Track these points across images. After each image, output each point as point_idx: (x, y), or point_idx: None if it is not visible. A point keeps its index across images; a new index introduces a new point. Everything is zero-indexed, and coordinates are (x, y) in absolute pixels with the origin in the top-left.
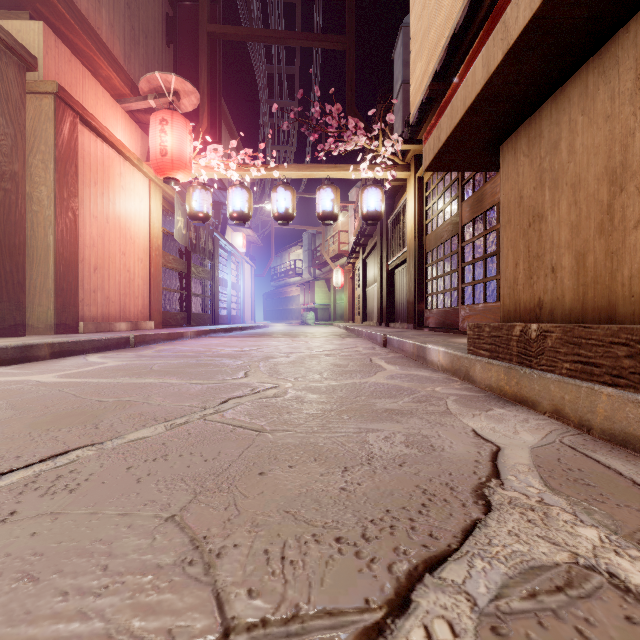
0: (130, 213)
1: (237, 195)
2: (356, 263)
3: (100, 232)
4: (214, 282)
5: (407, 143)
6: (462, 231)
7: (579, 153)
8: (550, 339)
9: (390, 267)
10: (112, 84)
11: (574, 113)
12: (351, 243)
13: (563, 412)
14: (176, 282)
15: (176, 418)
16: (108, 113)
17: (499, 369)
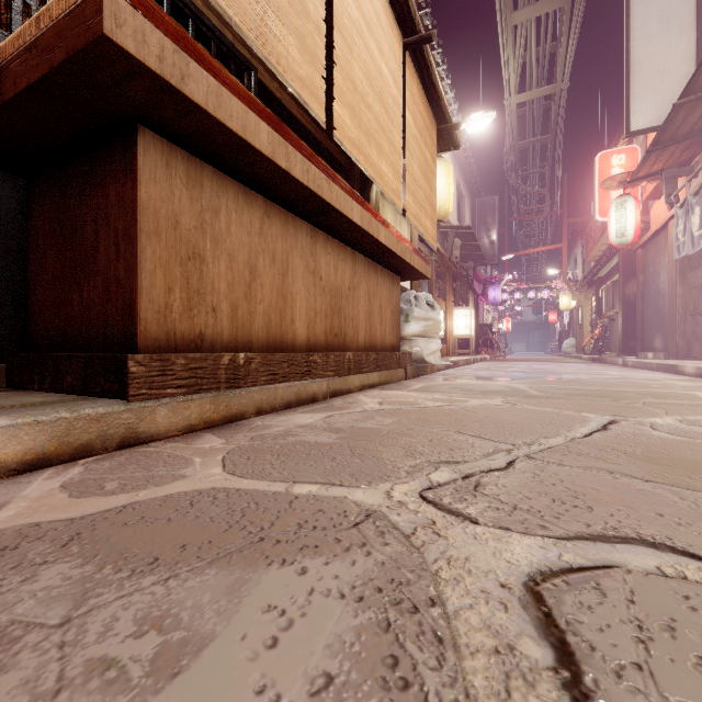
0: None
1: None
2: None
3: None
4: None
5: None
6: None
7: (234, 237)
8: (254, 364)
9: None
10: None
11: (231, 205)
12: None
13: (263, 408)
14: None
15: (546, 449)
16: None
17: (204, 401)
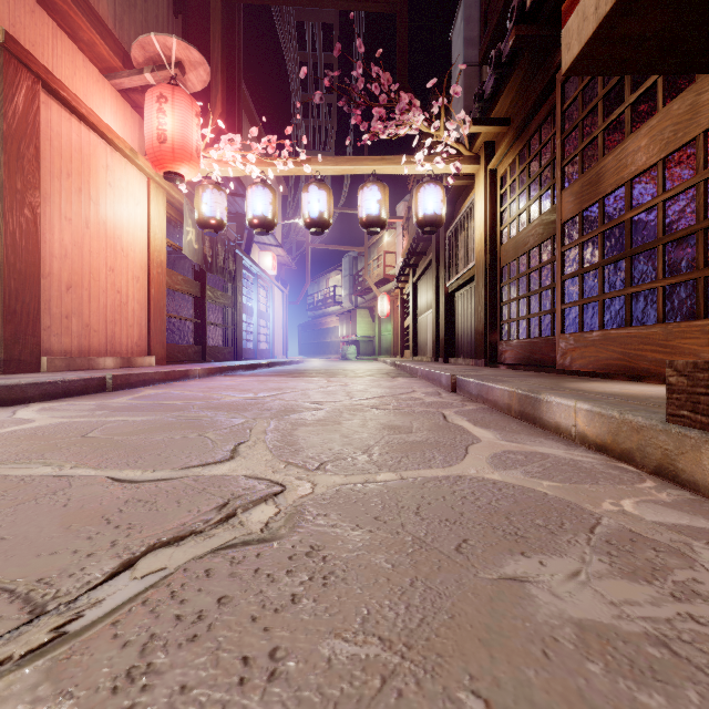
0: (121, 218)
1: (258, 196)
2: (405, 288)
3: (76, 239)
4: (236, 309)
5: (477, 123)
6: (562, 231)
7: None
8: None
9: (449, 289)
10: (98, 53)
11: None
12: (398, 266)
13: None
14: (192, 309)
15: None
16: (91, 89)
17: None
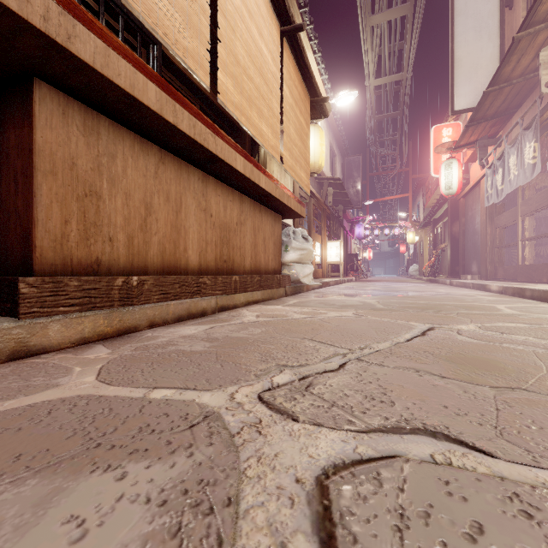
0: None
1: None
2: None
3: None
4: None
5: None
6: None
7: (130, 178)
8: (147, 285)
9: None
10: None
11: (127, 152)
12: None
13: (155, 322)
14: None
15: (374, 352)
16: None
17: (98, 317)
